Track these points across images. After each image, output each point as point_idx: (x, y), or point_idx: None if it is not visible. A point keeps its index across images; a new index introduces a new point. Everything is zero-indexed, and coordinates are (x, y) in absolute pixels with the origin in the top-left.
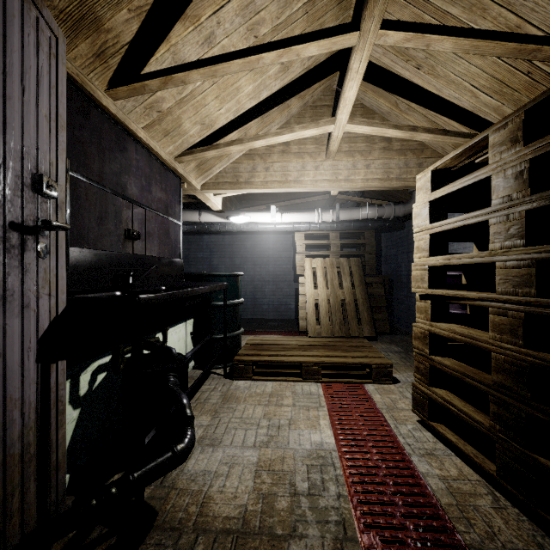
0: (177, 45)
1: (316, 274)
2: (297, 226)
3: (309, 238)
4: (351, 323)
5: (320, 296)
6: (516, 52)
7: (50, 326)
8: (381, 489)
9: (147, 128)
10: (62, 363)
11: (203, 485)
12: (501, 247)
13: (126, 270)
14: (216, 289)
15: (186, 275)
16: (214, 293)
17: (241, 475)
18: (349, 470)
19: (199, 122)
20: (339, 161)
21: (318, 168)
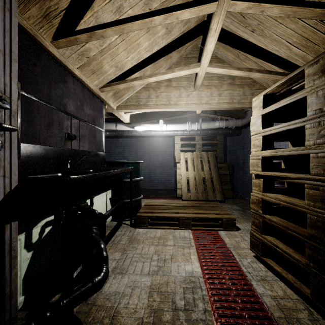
0: (98, 12)
1: (187, 162)
2: (176, 132)
3: (183, 140)
4: (209, 192)
5: (189, 175)
6: (321, 16)
7: (4, 198)
8: (233, 305)
9: (80, 68)
10: (14, 224)
11: (114, 302)
12: (314, 144)
13: (66, 159)
14: (125, 171)
15: (106, 162)
16: (124, 173)
17: (140, 295)
18: (211, 291)
19: (114, 65)
20: (202, 91)
21: (189, 96)
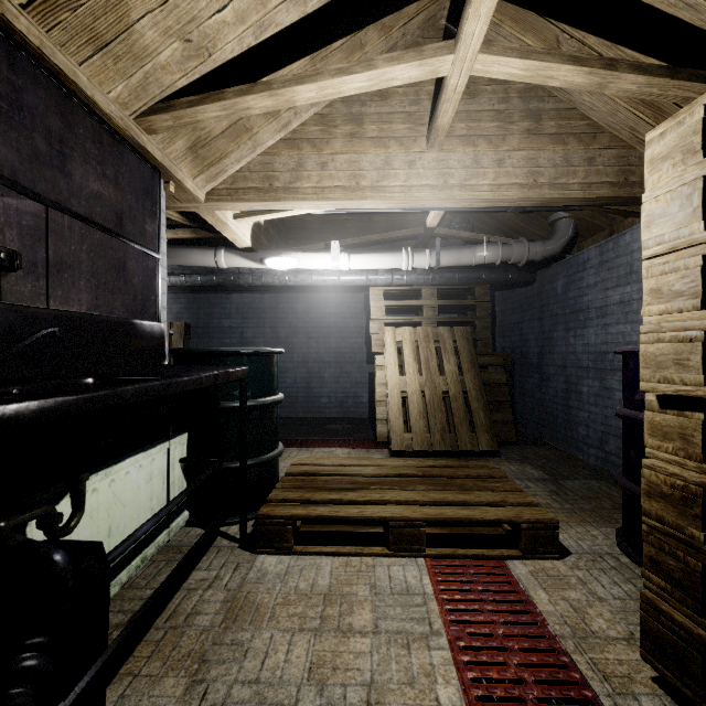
0: None
1: (402, 352)
2: (373, 278)
3: (390, 298)
4: (460, 430)
5: (409, 387)
6: None
7: None
8: None
9: (37, 12)
10: None
11: None
12: None
13: None
14: (216, 381)
15: (173, 353)
16: (225, 386)
17: None
18: None
19: (177, 33)
20: (451, 152)
21: (413, 164)
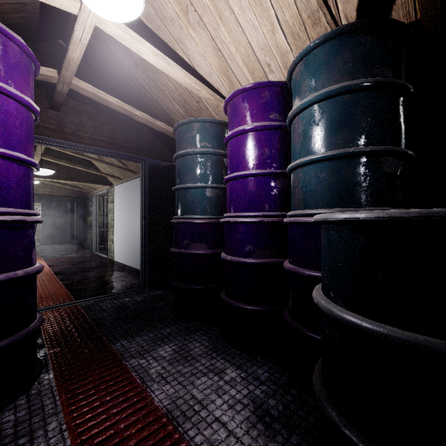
0: None
1: None
2: None
3: None
4: None
5: None
6: None
7: None
8: None
9: None
10: None
11: None
12: None
13: None
14: None
15: None
16: None
17: None
18: None
19: None
20: None
21: None
